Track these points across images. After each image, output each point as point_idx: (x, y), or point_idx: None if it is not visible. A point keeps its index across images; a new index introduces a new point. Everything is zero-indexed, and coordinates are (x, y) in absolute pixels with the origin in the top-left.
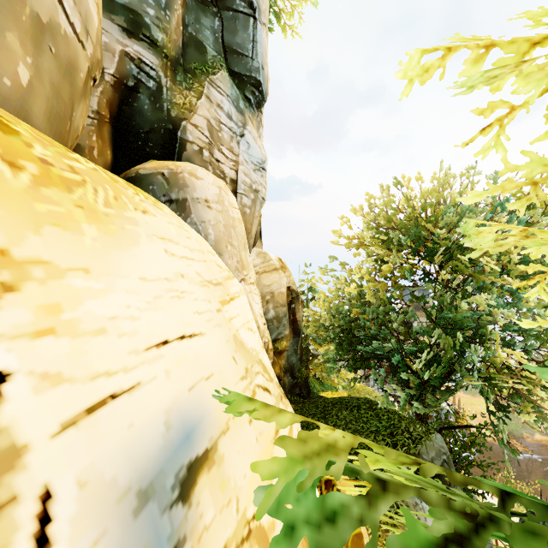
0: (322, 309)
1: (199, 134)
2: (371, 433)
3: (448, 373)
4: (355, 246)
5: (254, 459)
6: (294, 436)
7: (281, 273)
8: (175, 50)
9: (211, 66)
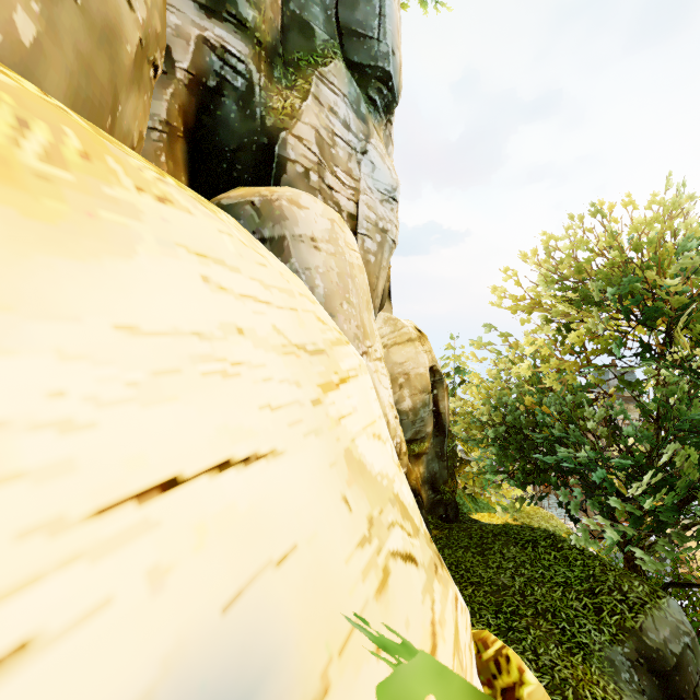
0: (476, 398)
1: (305, 150)
2: (556, 586)
3: (682, 501)
4: (527, 307)
5: None
6: (463, 646)
7: (418, 347)
8: (271, 35)
9: (320, 54)
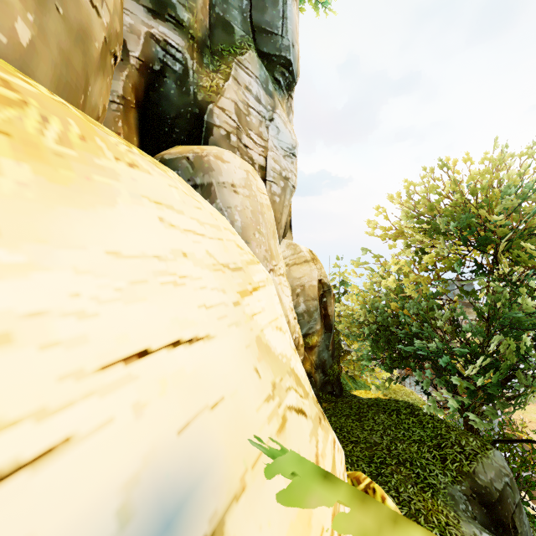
0: (356, 303)
1: (227, 118)
2: (414, 443)
3: (505, 379)
4: (393, 236)
5: (284, 530)
6: (338, 473)
7: (312, 265)
8: (201, 31)
9: (238, 46)
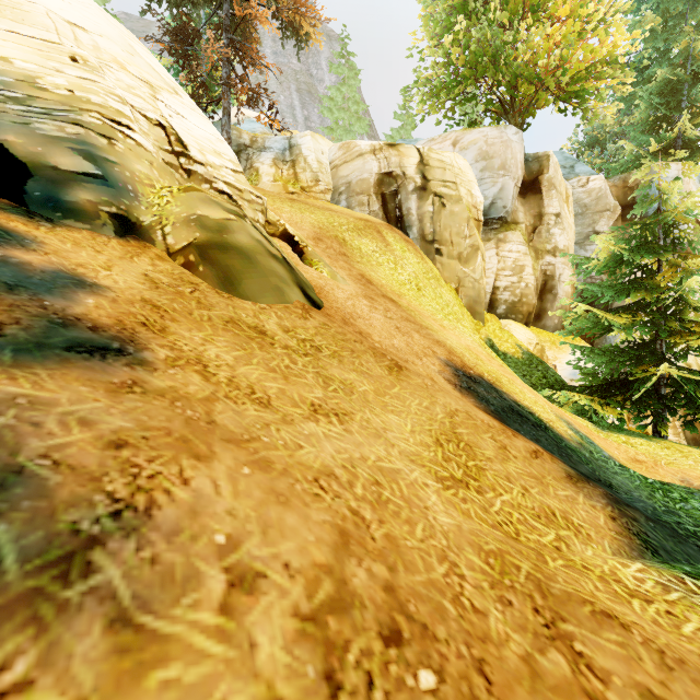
0: None
1: None
2: None
3: None
4: None
5: None
6: None
7: None
8: None
9: None
